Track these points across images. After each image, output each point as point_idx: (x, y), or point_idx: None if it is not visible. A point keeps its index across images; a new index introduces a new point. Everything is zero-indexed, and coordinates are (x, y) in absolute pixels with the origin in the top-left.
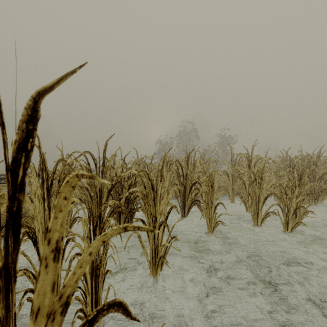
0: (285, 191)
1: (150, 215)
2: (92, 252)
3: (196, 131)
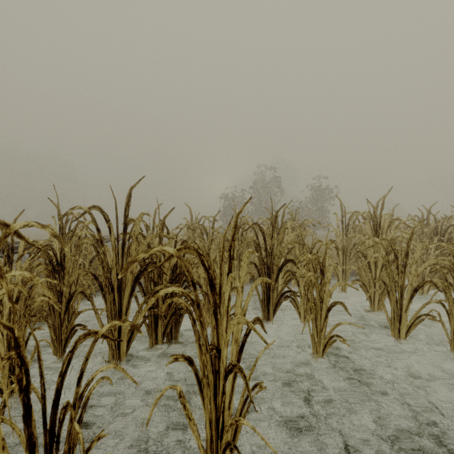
0: None
1: (207, 345)
2: None
3: (278, 181)
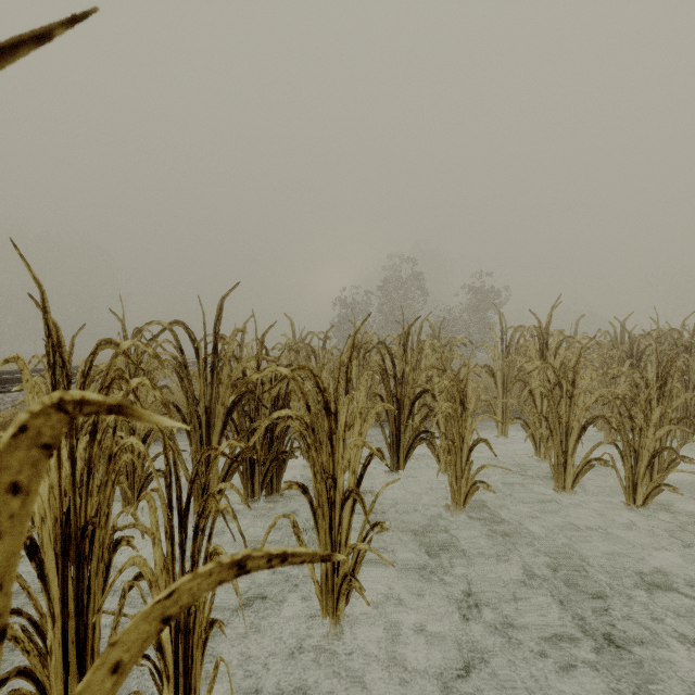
0: (630, 413)
1: (322, 473)
2: (122, 660)
3: (420, 279)
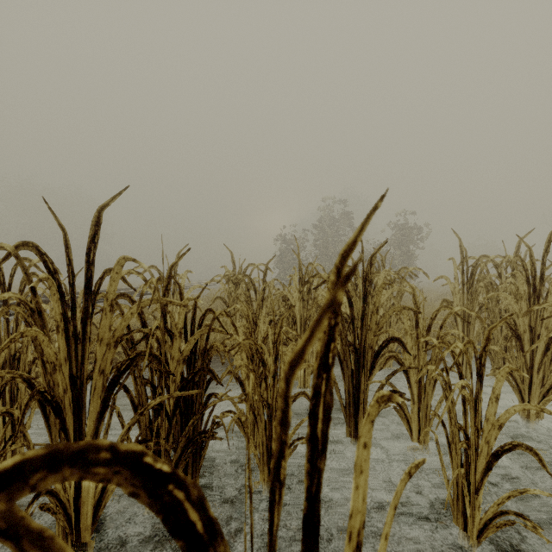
0: None
1: None
2: None
3: (351, 217)
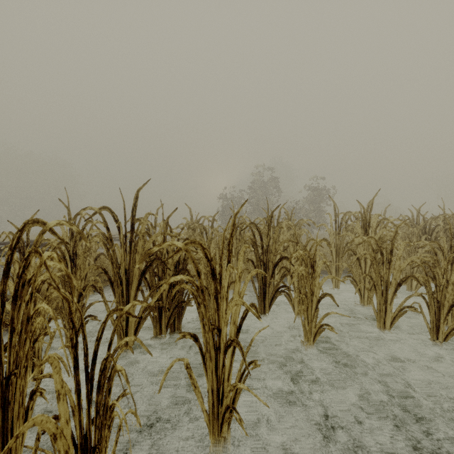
0: (434, 274)
1: (209, 325)
2: None
3: (276, 181)
